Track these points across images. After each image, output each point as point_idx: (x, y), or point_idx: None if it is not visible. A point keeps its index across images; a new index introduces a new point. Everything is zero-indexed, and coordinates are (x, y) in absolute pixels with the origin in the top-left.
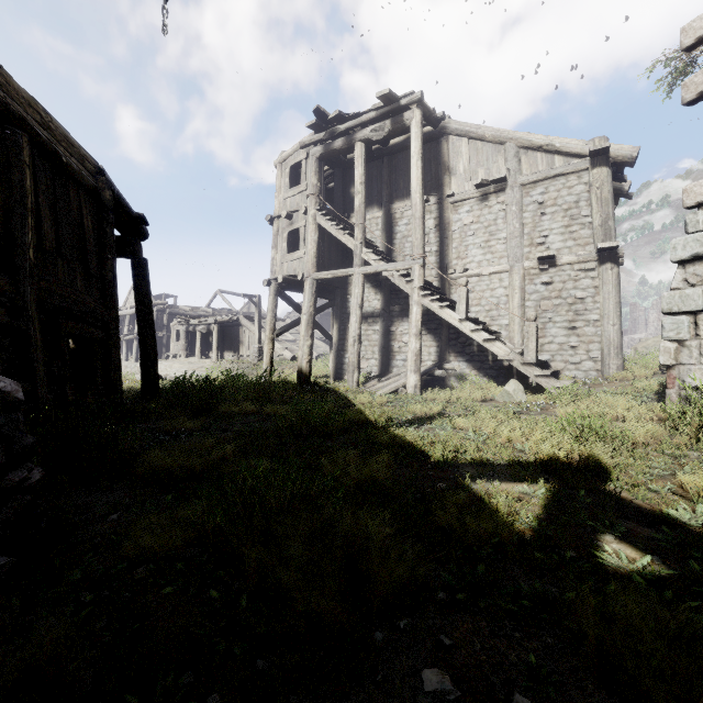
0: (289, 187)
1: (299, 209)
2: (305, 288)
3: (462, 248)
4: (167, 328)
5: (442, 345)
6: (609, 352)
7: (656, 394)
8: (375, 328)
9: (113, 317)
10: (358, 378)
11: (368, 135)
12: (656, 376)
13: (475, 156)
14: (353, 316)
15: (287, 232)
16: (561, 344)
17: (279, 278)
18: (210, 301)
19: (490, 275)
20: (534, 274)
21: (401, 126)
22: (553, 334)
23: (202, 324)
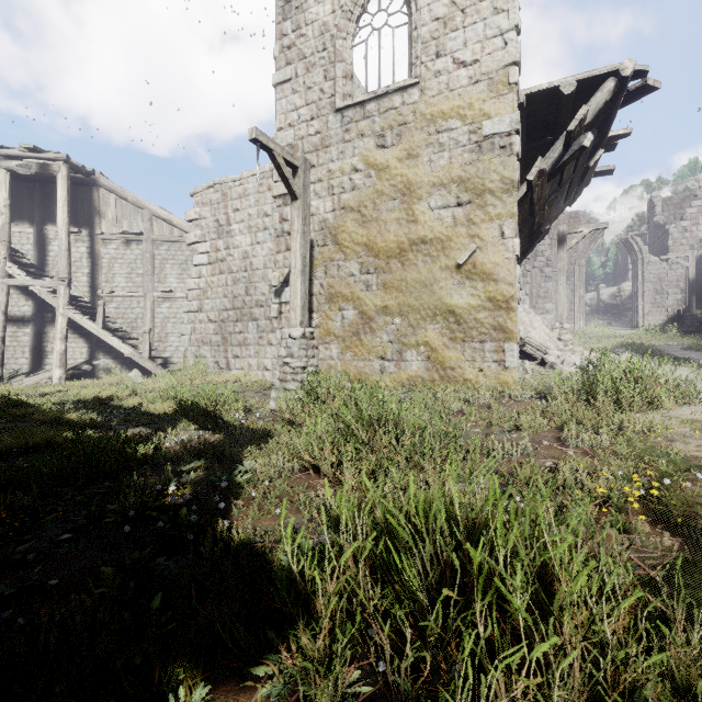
0: None
1: None
2: None
3: (111, 275)
4: None
5: (93, 346)
6: None
7: None
8: (26, 331)
9: None
10: (2, 374)
11: (14, 168)
12: None
13: (121, 210)
14: None
15: None
16: (177, 347)
17: None
18: None
19: (131, 298)
20: (161, 301)
21: (49, 173)
22: (172, 340)
23: None
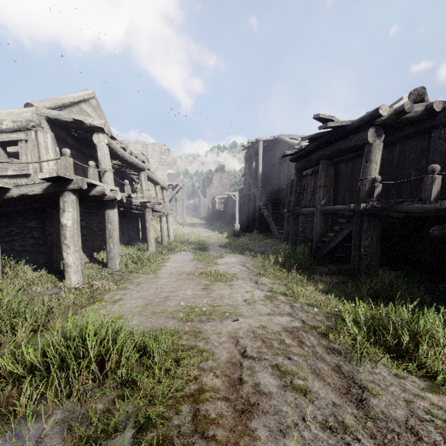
0: None
1: None
2: None
3: None
4: None
5: None
6: None
7: None
8: None
9: None
10: None
11: None
12: None
13: None
14: None
15: None
16: None
17: None
18: None
19: None
20: None
21: None
22: None
23: None
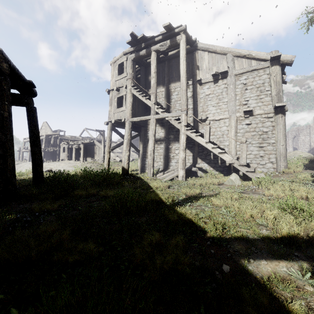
0: (117, 75)
1: (122, 86)
2: (126, 126)
3: (205, 107)
4: (59, 146)
5: (195, 155)
6: (280, 159)
7: (312, 182)
8: (161, 146)
9: (9, 139)
10: (153, 172)
11: (158, 48)
12: (303, 171)
13: (211, 60)
14: (150, 140)
15: (116, 97)
16: (255, 155)
17: (112, 121)
18: (81, 133)
19: (219, 120)
20: (241, 119)
21: (175, 43)
22: (251, 150)
23: (76, 144)
